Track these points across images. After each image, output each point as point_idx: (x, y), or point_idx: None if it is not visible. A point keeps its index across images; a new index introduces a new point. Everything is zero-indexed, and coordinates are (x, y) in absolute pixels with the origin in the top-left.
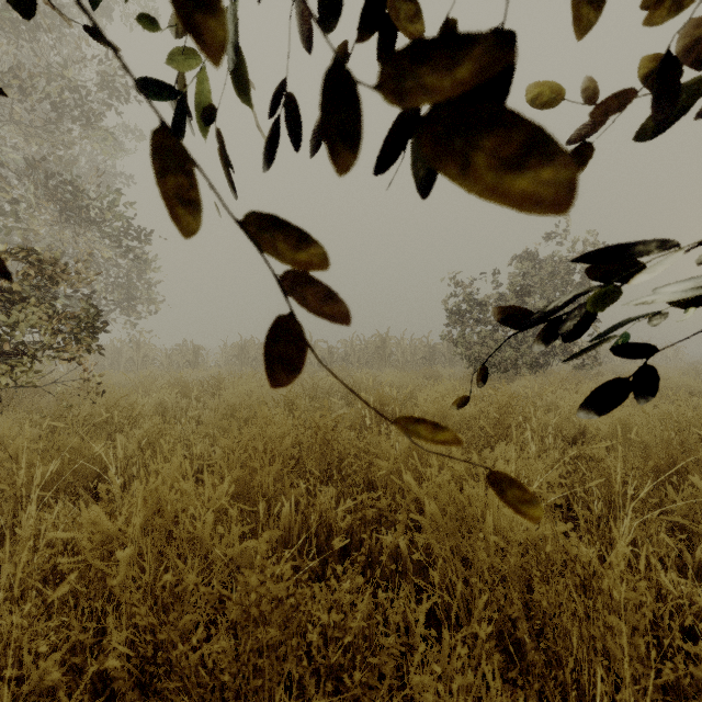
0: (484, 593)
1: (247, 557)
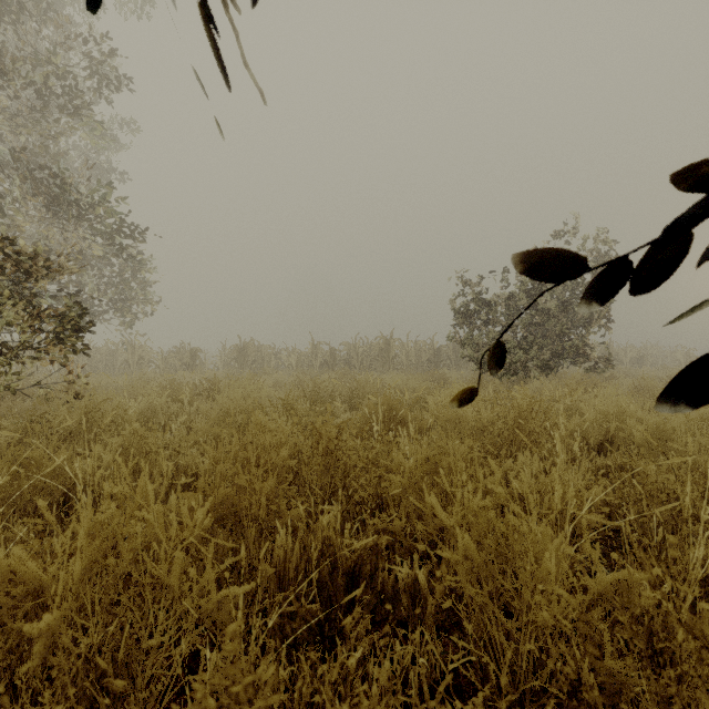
0: (533, 653)
1: (226, 610)
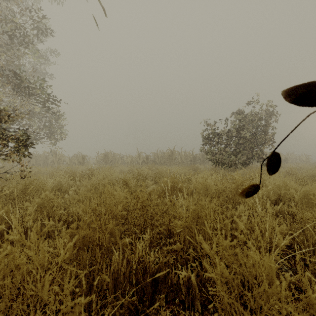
0: None
1: (76, 312)
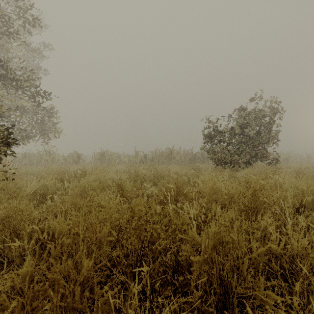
0: None
1: None
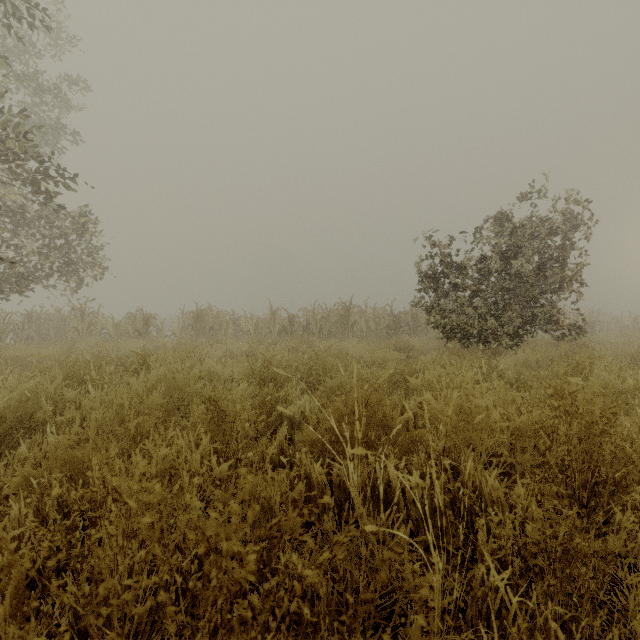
0: None
1: None
